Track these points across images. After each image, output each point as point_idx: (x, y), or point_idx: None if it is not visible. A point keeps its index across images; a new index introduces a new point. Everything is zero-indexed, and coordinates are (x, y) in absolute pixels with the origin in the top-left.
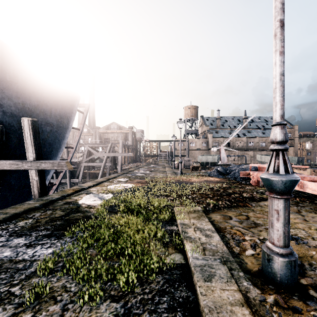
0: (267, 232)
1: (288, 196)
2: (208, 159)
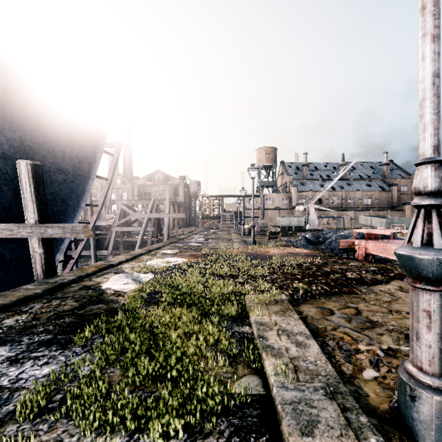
0: (391, 336)
1: None
2: (292, 222)
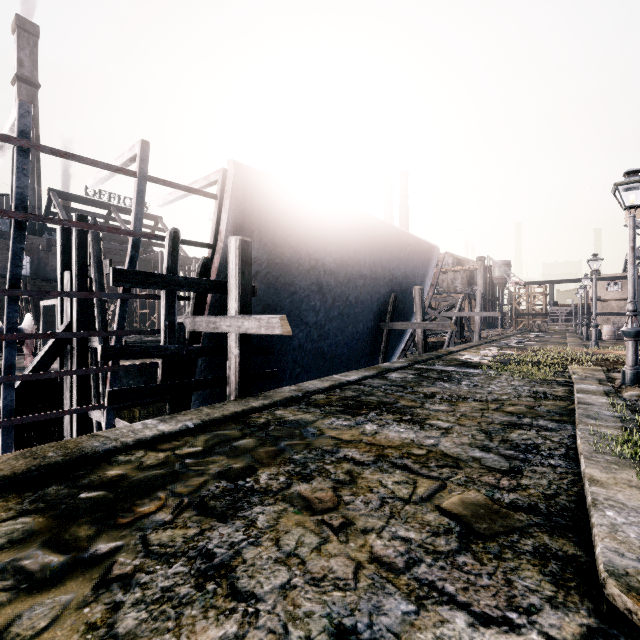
0: None
1: (633, 339)
2: None
